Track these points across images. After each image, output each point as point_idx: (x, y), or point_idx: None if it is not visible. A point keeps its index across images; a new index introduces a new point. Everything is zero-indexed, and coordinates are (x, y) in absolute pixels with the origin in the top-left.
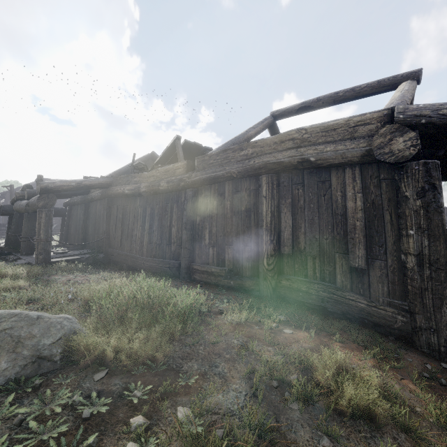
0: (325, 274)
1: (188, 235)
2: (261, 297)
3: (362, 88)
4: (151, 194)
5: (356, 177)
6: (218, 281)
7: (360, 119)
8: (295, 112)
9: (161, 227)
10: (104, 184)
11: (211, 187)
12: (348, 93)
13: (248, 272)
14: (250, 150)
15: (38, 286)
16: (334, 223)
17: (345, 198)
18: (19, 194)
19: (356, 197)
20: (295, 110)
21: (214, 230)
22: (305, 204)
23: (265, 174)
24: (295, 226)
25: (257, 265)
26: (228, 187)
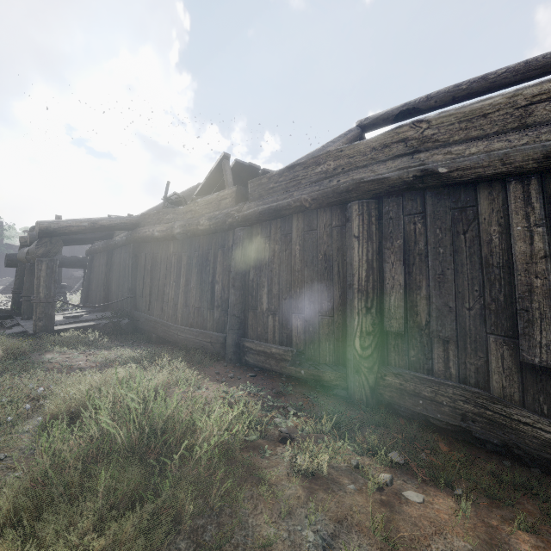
0: (468, 370)
1: (237, 296)
2: (351, 401)
3: (499, 74)
4: (187, 237)
5: (532, 196)
6: (281, 368)
7: (538, 91)
8: (393, 119)
9: (201, 283)
10: (128, 224)
11: (272, 224)
12: (476, 84)
13: (329, 356)
14: (331, 164)
15: (10, 374)
16: (486, 280)
17: (507, 237)
18: (24, 239)
19: (533, 233)
20: (393, 115)
21: (275, 290)
22: (428, 249)
23: (357, 200)
24: (409, 285)
25: (343, 346)
26: (296, 223)
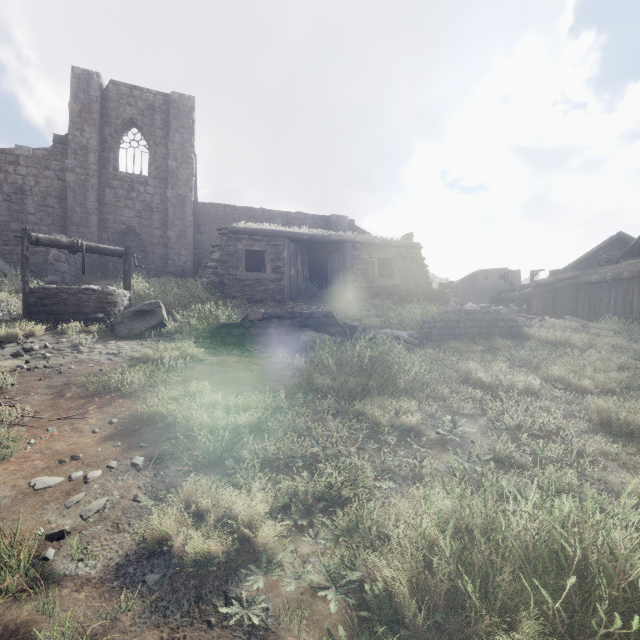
0: None
1: None
2: None
3: None
4: (615, 281)
5: None
6: None
7: None
8: None
9: (624, 302)
10: (573, 276)
11: None
12: None
13: None
14: None
15: None
16: None
17: None
18: (506, 288)
19: None
20: None
21: None
22: None
23: None
24: None
25: None
26: None
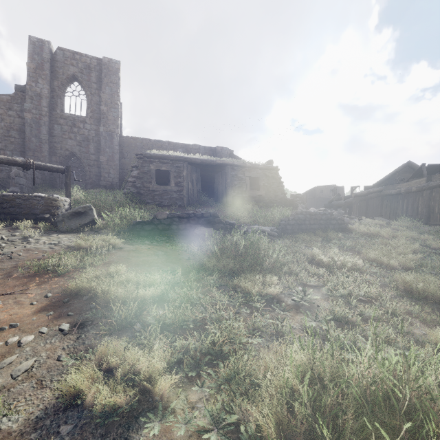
0: None
1: (426, 210)
2: None
3: None
4: (407, 193)
5: None
6: None
7: None
8: None
9: (412, 208)
10: (379, 190)
11: (439, 188)
12: None
13: None
14: None
15: None
16: None
17: None
18: (335, 198)
19: None
20: None
21: (439, 207)
22: None
23: None
24: None
25: None
26: None
